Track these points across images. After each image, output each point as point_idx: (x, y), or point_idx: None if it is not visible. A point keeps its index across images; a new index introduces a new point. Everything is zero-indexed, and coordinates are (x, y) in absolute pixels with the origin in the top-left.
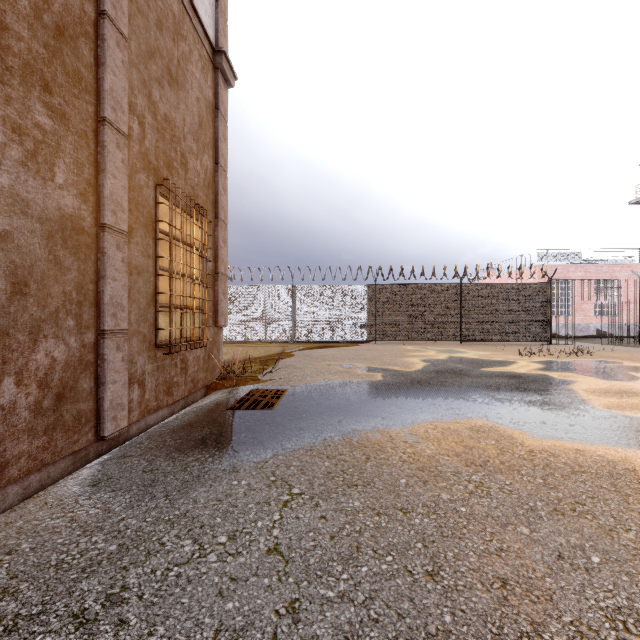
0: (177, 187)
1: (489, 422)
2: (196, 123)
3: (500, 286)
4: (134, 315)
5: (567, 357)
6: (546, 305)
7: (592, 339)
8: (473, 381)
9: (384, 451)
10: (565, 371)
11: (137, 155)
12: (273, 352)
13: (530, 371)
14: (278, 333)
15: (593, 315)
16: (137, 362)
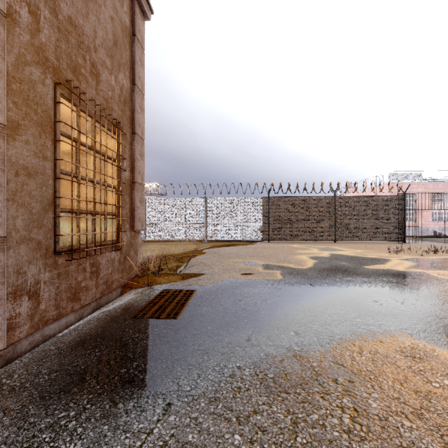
0: (83, 92)
1: (417, 340)
2: (110, 40)
3: (365, 198)
4: (22, 220)
5: (428, 255)
6: (401, 213)
7: (432, 238)
8: (365, 280)
9: (313, 403)
10: (439, 269)
11: (27, 46)
12: (189, 249)
13: (408, 269)
14: (194, 234)
15: (431, 220)
16: (27, 272)
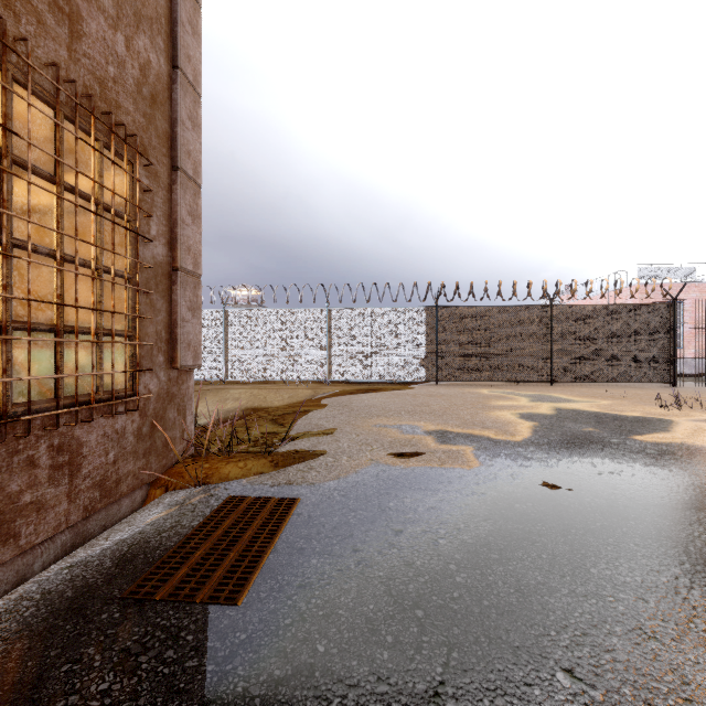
0: (21, 37)
1: None
2: None
3: (605, 308)
4: None
5: None
6: (668, 334)
7: None
8: (657, 473)
9: None
10: None
11: None
12: (300, 397)
13: None
14: (309, 371)
15: None
16: None
